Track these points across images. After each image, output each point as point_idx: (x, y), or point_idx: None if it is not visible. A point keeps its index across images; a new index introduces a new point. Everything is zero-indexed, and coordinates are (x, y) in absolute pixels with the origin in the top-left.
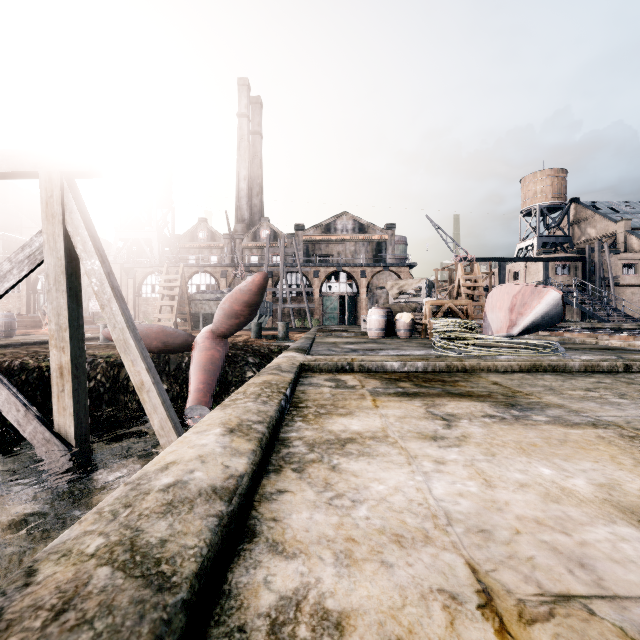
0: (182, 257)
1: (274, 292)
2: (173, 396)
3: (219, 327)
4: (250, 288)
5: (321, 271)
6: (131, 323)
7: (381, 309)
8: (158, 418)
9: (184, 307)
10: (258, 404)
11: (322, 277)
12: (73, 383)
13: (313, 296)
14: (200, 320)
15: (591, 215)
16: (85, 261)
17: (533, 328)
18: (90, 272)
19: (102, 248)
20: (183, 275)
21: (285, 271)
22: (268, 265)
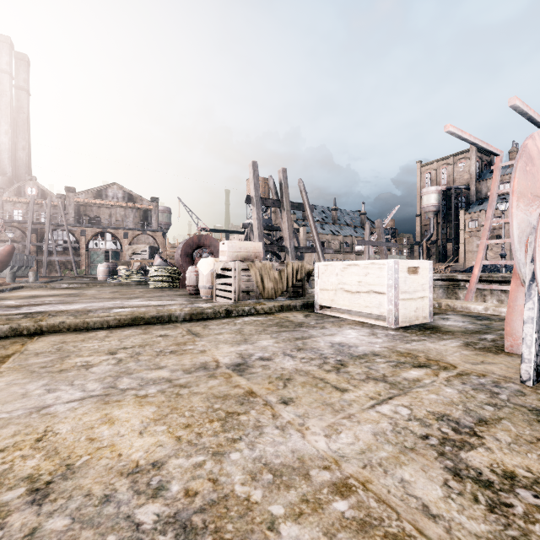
0: None
1: (39, 246)
2: None
3: None
4: (2, 253)
5: (88, 231)
6: None
7: (106, 264)
8: None
9: None
10: None
11: (89, 236)
12: None
13: (80, 251)
14: None
15: None
16: None
17: None
18: None
19: None
20: None
21: (51, 229)
22: (32, 222)
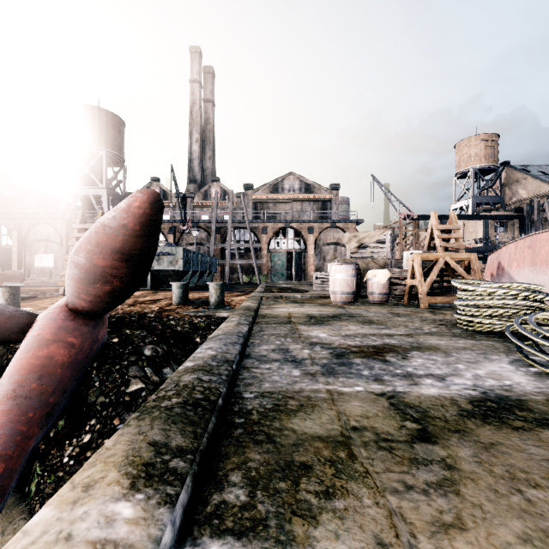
0: None
1: (222, 248)
2: None
3: (75, 298)
4: (123, 222)
5: (269, 227)
6: None
7: (349, 265)
8: None
9: None
10: None
11: (270, 233)
12: None
13: (261, 252)
14: None
15: (522, 177)
16: None
17: None
18: None
19: None
20: None
21: (233, 227)
22: (216, 221)
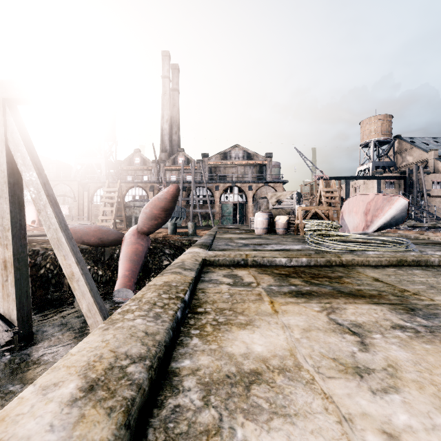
0: (123, 176)
1: (187, 201)
2: (106, 280)
3: (142, 227)
4: (165, 197)
5: (220, 186)
6: (64, 224)
7: (264, 213)
8: (86, 303)
9: (121, 211)
10: (148, 320)
11: (221, 190)
12: (15, 274)
13: (215, 204)
14: (133, 221)
15: (409, 147)
16: (24, 173)
17: (383, 227)
18: (28, 182)
19: (40, 163)
20: (120, 188)
21: (195, 186)
22: (183, 182)
